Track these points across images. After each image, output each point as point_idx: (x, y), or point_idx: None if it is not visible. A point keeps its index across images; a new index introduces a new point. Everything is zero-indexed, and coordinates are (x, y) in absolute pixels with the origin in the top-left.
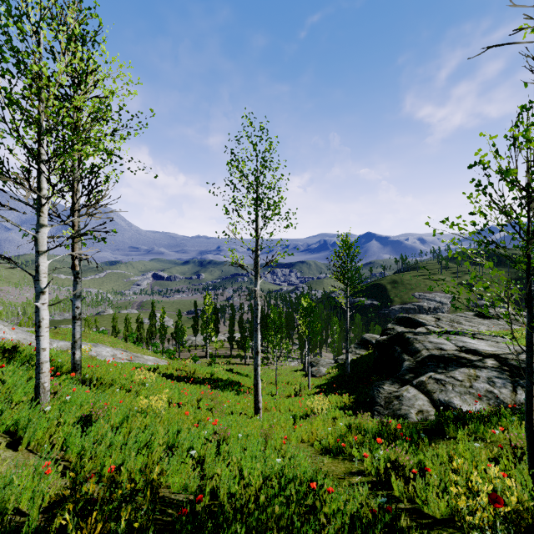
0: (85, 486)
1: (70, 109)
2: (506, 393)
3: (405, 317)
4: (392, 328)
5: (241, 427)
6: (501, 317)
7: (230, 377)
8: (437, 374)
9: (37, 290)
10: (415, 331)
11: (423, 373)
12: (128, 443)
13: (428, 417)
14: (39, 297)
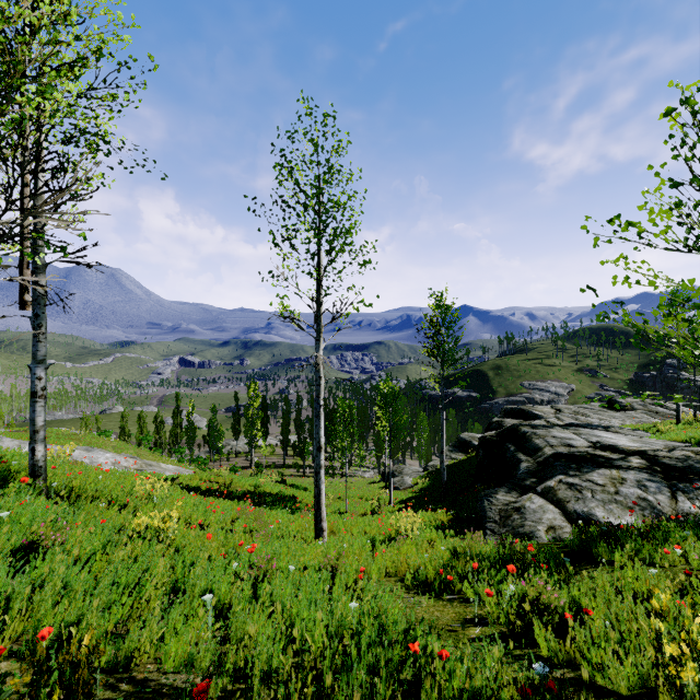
0: None
1: None
2: (663, 500)
3: (516, 409)
4: (501, 421)
5: (295, 557)
6: (637, 408)
7: (282, 491)
8: (569, 477)
9: None
10: (533, 424)
11: (549, 476)
12: (98, 586)
13: (562, 536)
14: None
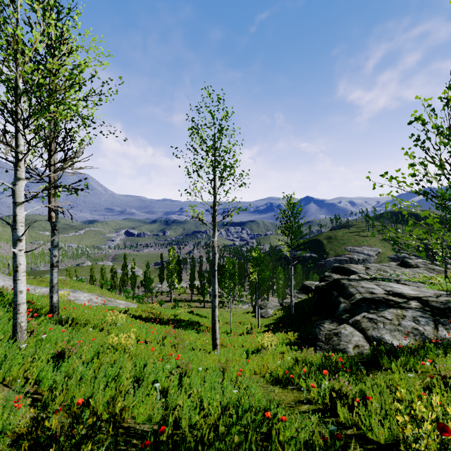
0: (47, 422)
1: (44, 72)
2: (429, 330)
3: (340, 266)
4: (329, 275)
5: (201, 361)
6: (420, 266)
7: (191, 318)
8: (370, 314)
9: (14, 238)
10: (349, 278)
11: (357, 313)
12: (97, 377)
13: (363, 351)
14: (16, 244)
